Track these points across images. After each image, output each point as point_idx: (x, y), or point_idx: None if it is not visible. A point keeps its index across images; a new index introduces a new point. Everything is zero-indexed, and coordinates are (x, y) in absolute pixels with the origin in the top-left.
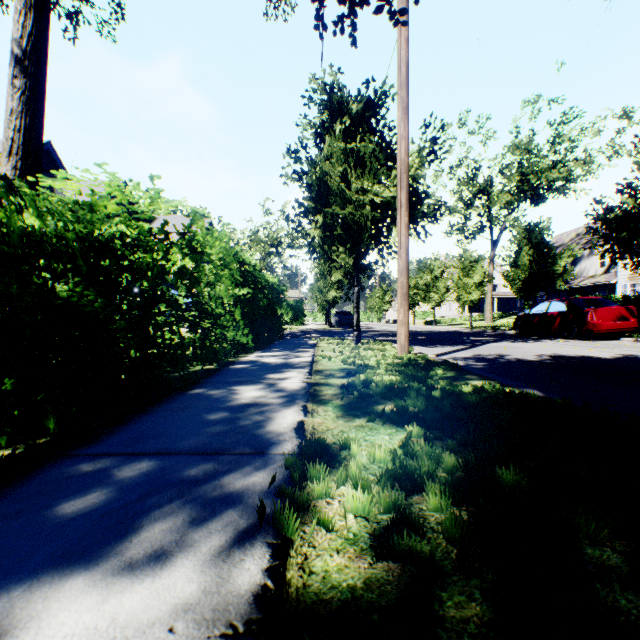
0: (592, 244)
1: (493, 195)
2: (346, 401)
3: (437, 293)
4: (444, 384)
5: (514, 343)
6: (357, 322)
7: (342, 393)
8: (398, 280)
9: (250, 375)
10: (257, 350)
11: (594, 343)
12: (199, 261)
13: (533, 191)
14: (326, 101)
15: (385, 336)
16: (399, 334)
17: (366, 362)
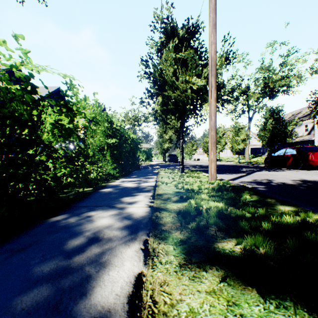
0: (310, 117)
1: (249, 94)
2: (185, 234)
3: (220, 145)
4: (263, 212)
5: (270, 172)
6: (182, 160)
7: (180, 222)
8: (209, 133)
9: (110, 198)
10: (122, 177)
11: (315, 172)
12: (73, 116)
13: (270, 92)
14: (164, 28)
15: (195, 167)
16: (210, 168)
17: (191, 187)
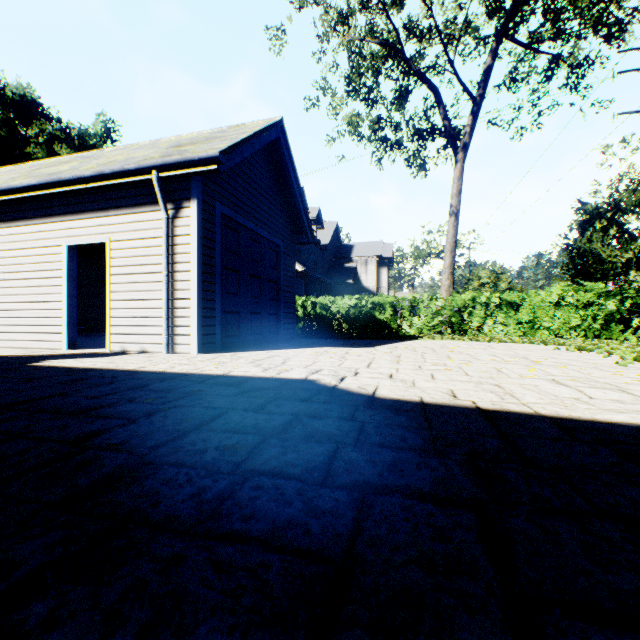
0: None
1: None
2: None
3: None
4: None
5: None
6: None
7: None
8: None
9: None
10: None
11: None
12: None
13: None
14: (590, 213)
15: None
16: None
17: None
